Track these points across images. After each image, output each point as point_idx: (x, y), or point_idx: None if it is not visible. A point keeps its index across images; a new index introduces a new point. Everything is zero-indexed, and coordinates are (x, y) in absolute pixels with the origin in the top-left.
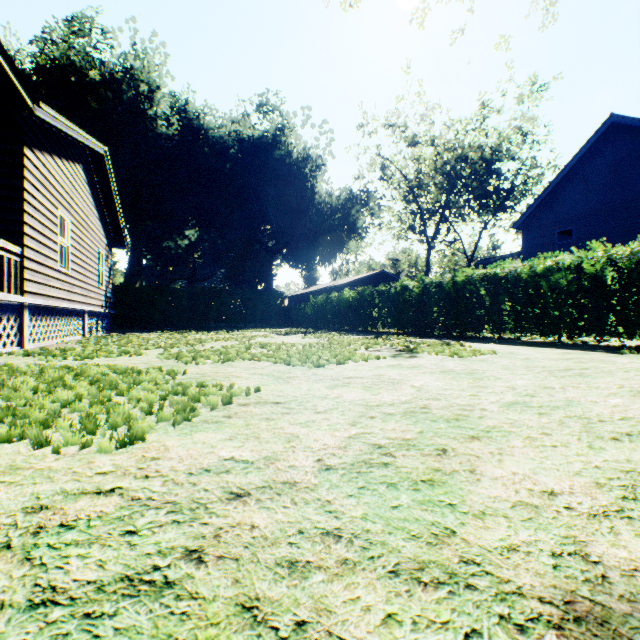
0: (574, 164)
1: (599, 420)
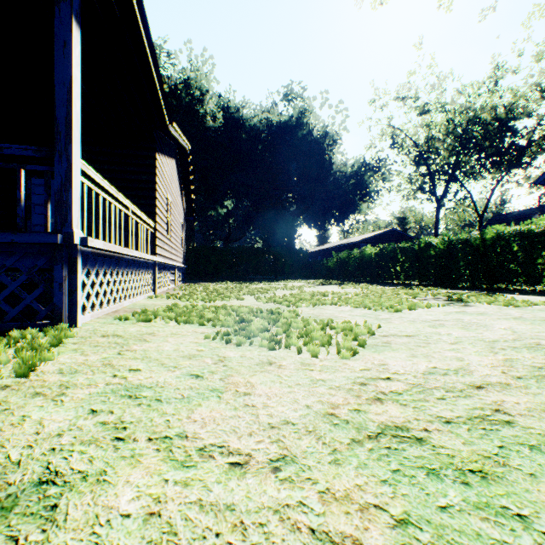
0: None
1: None
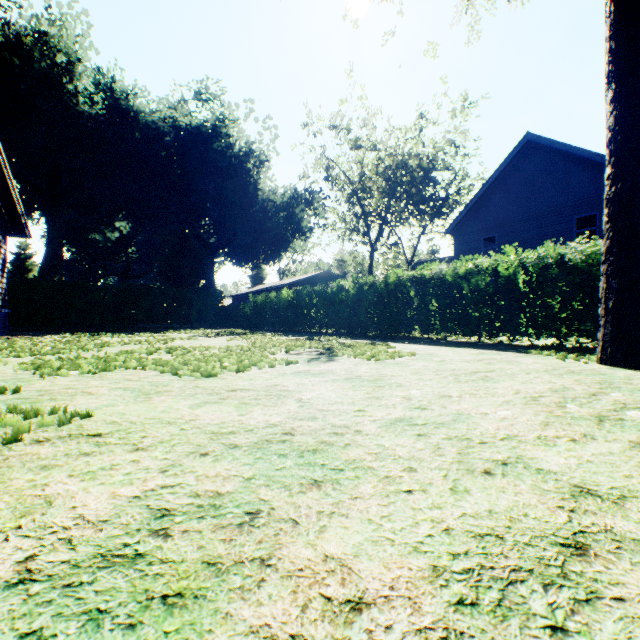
0: (497, 176)
1: (480, 441)
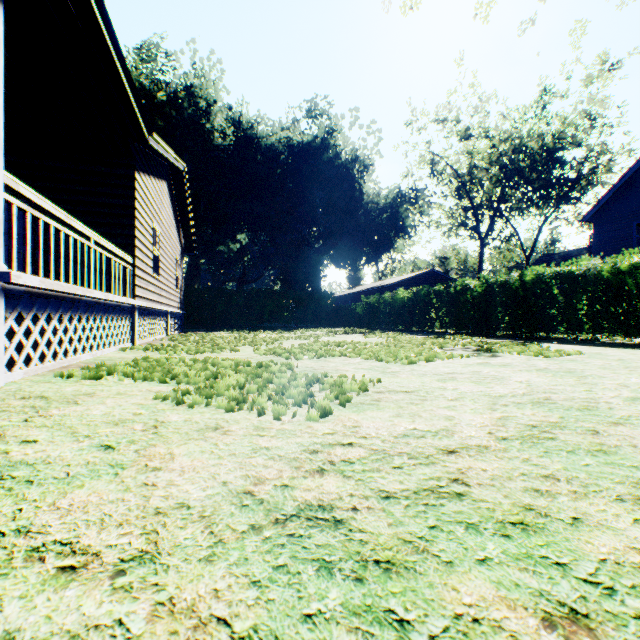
0: None
1: None
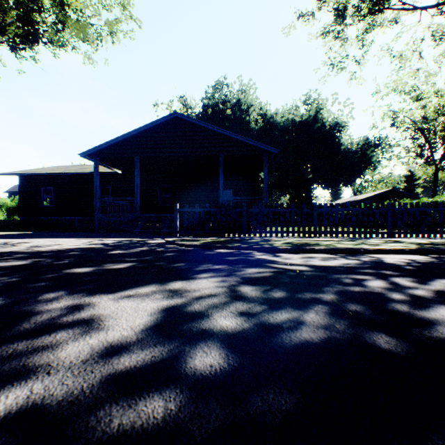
0: None
1: None
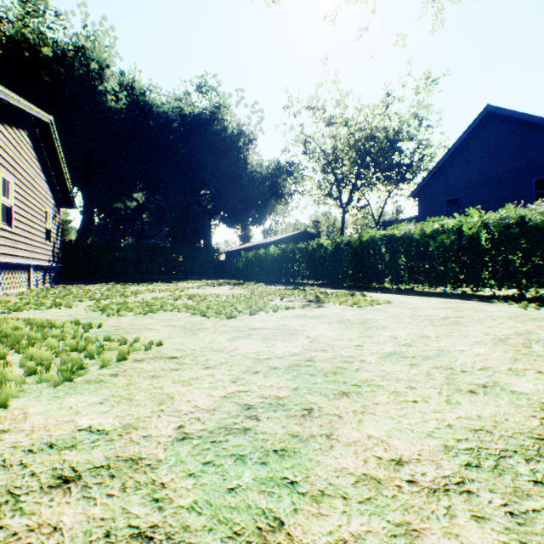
0: (458, 145)
1: (461, 370)
